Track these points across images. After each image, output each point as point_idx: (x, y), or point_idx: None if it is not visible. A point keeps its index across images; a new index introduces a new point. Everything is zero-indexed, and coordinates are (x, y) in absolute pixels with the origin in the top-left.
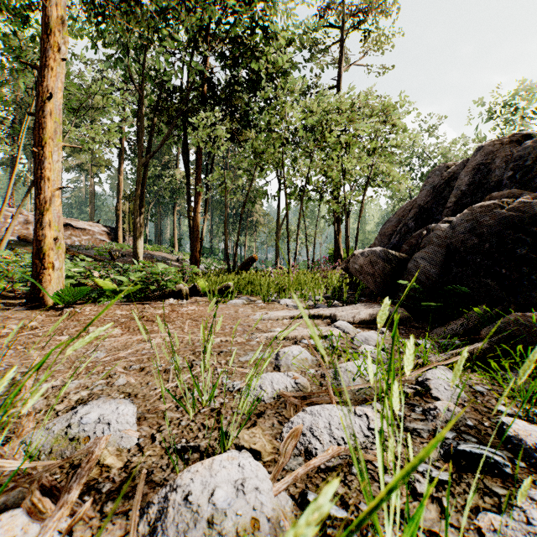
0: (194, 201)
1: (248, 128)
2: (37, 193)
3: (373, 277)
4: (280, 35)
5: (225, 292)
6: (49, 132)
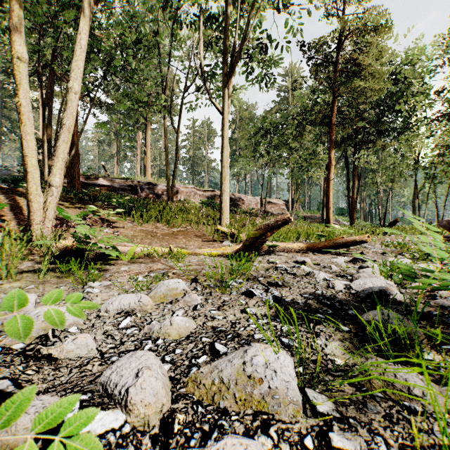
0: (352, 187)
1: (388, 133)
2: (327, 205)
3: (448, 228)
4: (415, 81)
5: (385, 234)
6: (330, 189)
